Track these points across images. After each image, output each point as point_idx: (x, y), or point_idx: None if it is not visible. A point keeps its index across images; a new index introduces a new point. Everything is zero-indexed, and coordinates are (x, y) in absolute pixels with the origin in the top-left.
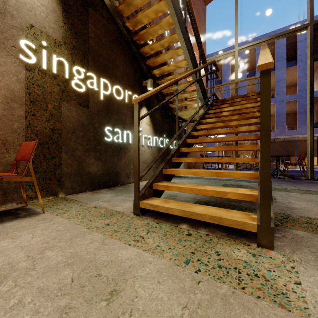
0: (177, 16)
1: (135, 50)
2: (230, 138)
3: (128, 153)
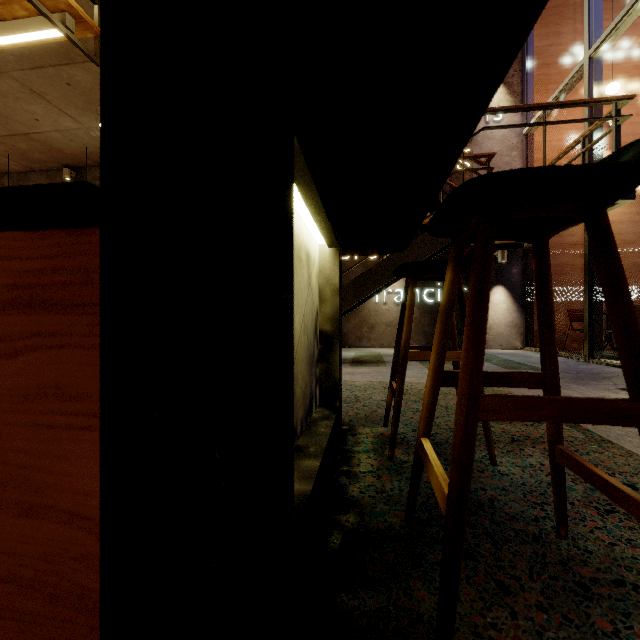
0: None
1: None
2: None
3: (360, 314)
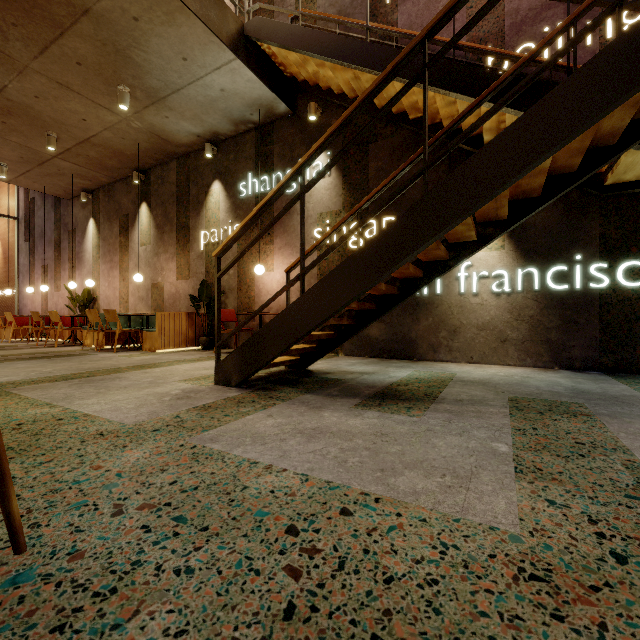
0: (408, 73)
1: None
2: None
3: (436, 311)
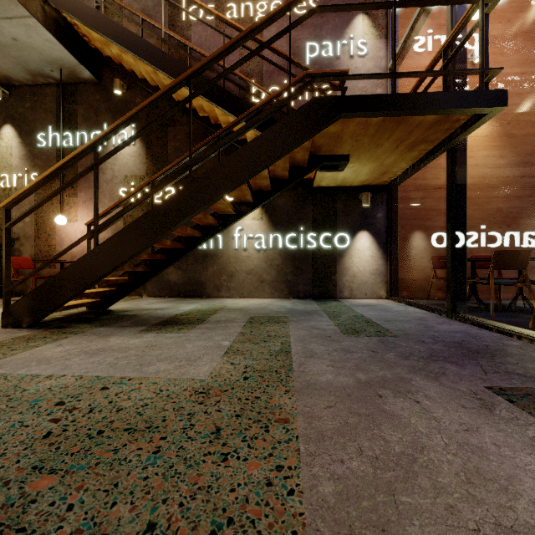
0: (193, 85)
1: None
2: None
3: (219, 261)
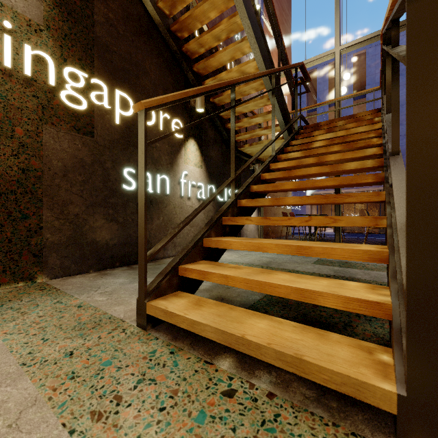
0: None
1: (176, 48)
2: (328, 182)
3: (165, 210)
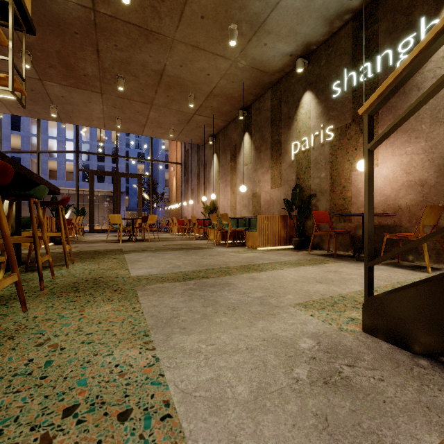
0: None
1: None
2: None
3: None
